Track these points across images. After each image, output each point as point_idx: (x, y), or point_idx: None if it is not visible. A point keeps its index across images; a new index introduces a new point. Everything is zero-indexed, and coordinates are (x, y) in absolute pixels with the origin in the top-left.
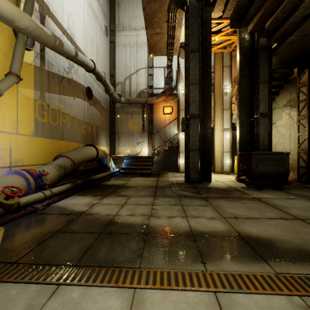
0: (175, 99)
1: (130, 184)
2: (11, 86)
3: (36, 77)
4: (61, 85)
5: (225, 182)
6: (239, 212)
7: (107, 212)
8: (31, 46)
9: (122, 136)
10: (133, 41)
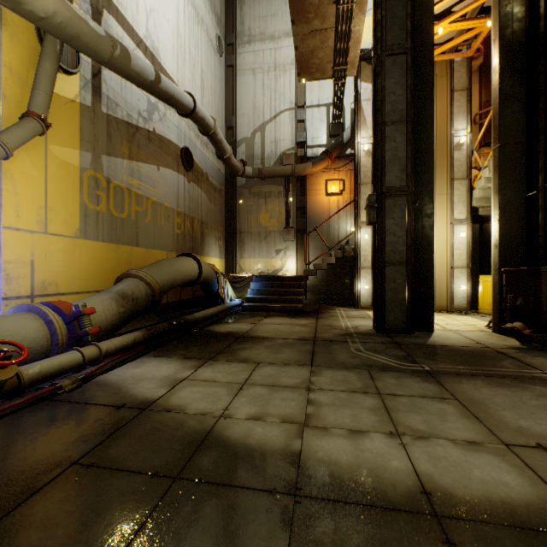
0: (348, 164)
1: (261, 333)
2: (29, 139)
3: (84, 126)
4: (134, 142)
5: (466, 333)
6: (543, 427)
7: (203, 407)
8: (74, 67)
9: (249, 238)
10: (269, 61)
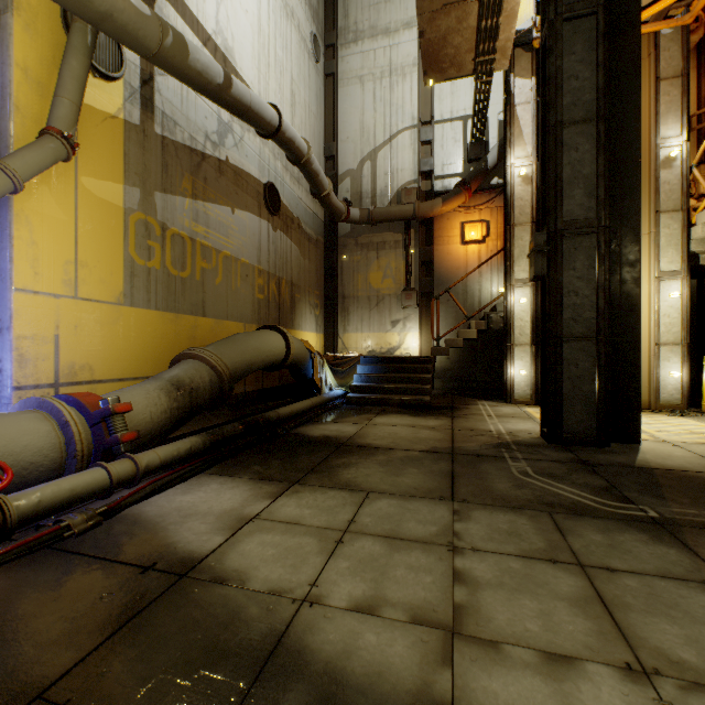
0: (494, 199)
1: (371, 440)
2: (47, 165)
3: (130, 152)
4: (199, 174)
5: (697, 447)
6: None
7: (276, 577)
8: (115, 70)
9: (355, 306)
10: (382, 64)
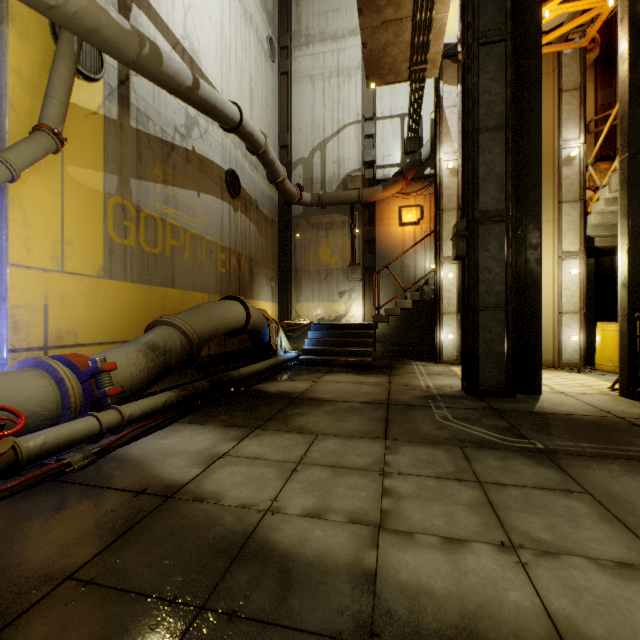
0: (427, 187)
1: (321, 394)
2: (39, 157)
3: (109, 144)
4: (169, 163)
5: (584, 396)
6: None
7: (245, 496)
8: (96, 72)
9: (306, 278)
10: (331, 66)
